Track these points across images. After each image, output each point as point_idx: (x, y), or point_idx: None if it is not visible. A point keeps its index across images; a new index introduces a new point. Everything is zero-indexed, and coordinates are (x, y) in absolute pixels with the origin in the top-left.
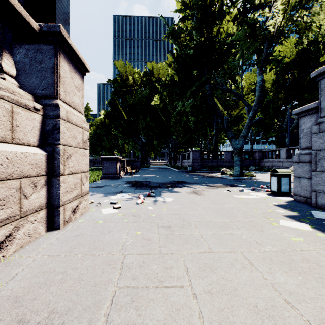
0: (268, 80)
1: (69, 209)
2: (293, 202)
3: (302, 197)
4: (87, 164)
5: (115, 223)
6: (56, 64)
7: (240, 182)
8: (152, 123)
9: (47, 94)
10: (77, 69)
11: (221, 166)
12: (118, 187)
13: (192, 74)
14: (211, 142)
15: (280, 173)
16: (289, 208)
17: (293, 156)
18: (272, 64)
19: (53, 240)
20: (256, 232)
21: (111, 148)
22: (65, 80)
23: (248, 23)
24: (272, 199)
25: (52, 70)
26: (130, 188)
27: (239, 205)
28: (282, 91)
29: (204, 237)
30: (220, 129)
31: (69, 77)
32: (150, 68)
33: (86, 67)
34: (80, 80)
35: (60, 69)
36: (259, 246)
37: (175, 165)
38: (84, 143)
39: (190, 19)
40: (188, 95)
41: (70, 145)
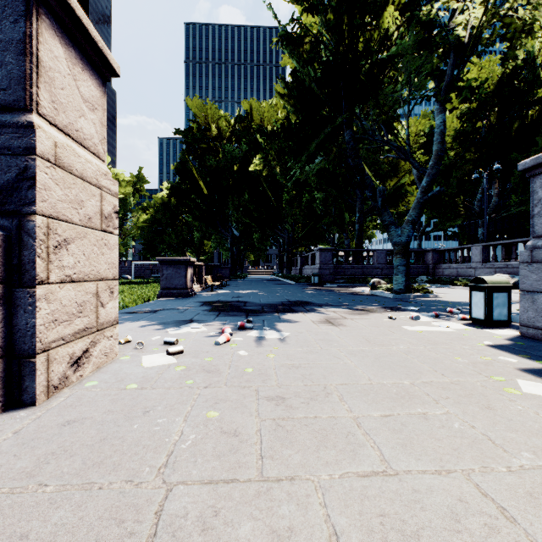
0: (448, 131)
1: (62, 359)
2: (523, 341)
3: (539, 330)
4: (112, 264)
5: (163, 390)
6: (28, 35)
7: (407, 302)
8: (250, 202)
9: (9, 101)
10: (88, 64)
11: (368, 276)
12: (185, 311)
13: (320, 113)
14: (351, 236)
15: (491, 285)
16: (521, 352)
17: (520, 251)
18: (462, 93)
19: (3, 437)
20: (478, 411)
21: (181, 246)
22: (54, 78)
23: (419, 22)
24: (479, 334)
25: (19, 48)
26: (208, 313)
27: (421, 347)
28: (471, 149)
29: (364, 427)
30: (366, 213)
31: (67, 74)
32: (247, 109)
33: (110, 64)
34: (98, 90)
35: (40, 49)
36: (501, 451)
37: (290, 275)
38: (104, 219)
39: (318, 9)
40: (314, 149)
41: (65, 220)
